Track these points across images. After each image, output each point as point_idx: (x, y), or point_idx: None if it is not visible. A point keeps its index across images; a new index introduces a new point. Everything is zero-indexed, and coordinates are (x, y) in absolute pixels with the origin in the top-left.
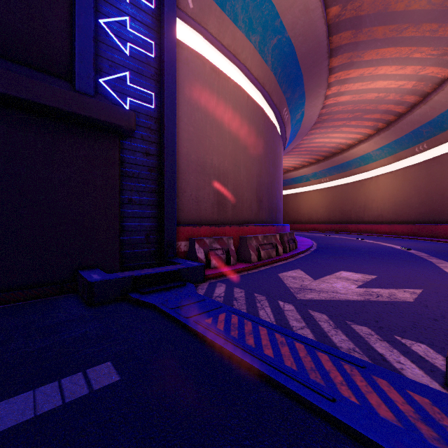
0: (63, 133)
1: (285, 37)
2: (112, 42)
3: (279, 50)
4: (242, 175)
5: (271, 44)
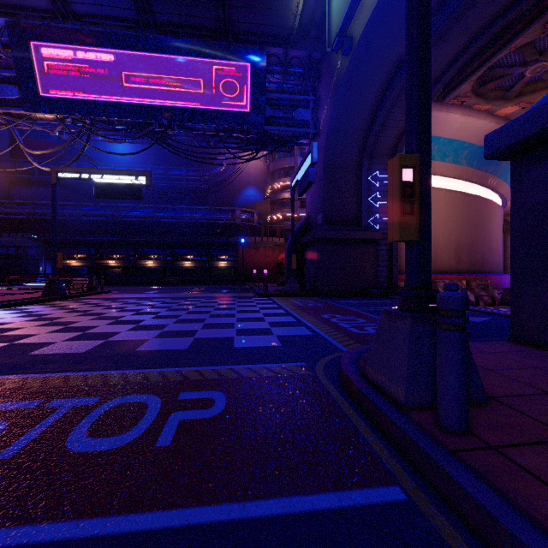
0: (360, 245)
1: (475, 147)
2: (372, 205)
3: (472, 154)
4: (441, 243)
5: (463, 154)
